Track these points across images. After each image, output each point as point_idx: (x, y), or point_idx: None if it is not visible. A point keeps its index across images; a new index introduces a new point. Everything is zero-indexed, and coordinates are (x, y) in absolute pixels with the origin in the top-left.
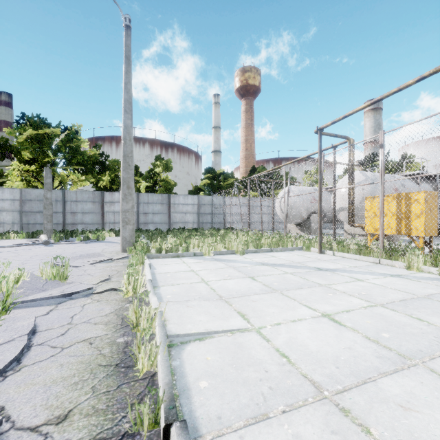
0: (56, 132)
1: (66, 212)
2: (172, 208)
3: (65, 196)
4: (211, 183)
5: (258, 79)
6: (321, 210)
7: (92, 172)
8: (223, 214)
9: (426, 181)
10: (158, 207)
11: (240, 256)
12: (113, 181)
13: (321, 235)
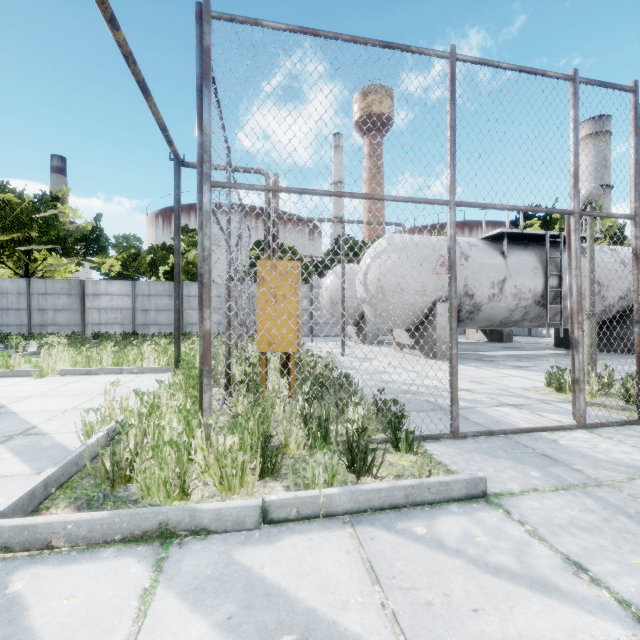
0: (12, 199)
1: (32, 309)
2: (185, 303)
3: (31, 287)
4: (254, 264)
5: (387, 104)
6: (176, 301)
7: (87, 253)
8: (253, 311)
9: (531, 248)
10: (164, 301)
11: (22, 381)
12: (127, 266)
13: (176, 346)
